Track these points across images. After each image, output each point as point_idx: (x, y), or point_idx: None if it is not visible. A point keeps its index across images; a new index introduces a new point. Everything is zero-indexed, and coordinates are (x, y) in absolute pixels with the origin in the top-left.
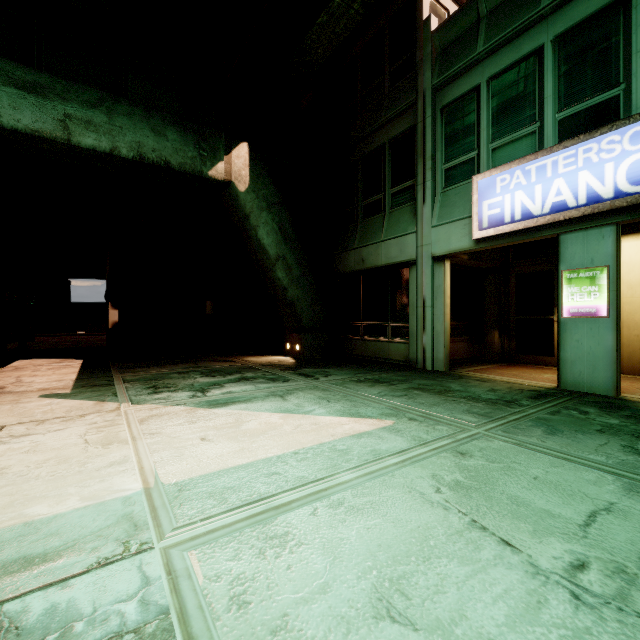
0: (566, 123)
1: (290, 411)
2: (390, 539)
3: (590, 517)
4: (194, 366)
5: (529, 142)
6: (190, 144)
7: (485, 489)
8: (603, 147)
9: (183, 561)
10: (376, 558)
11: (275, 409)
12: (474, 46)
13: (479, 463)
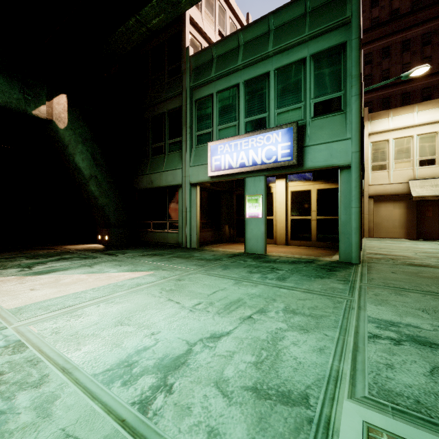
0: (248, 124)
1: (94, 272)
2: (131, 308)
3: (214, 292)
4: (19, 253)
5: (234, 130)
6: (15, 89)
7: (181, 290)
8: (258, 140)
9: (26, 329)
10: (122, 314)
11: (84, 272)
12: (210, 72)
13: (185, 282)
